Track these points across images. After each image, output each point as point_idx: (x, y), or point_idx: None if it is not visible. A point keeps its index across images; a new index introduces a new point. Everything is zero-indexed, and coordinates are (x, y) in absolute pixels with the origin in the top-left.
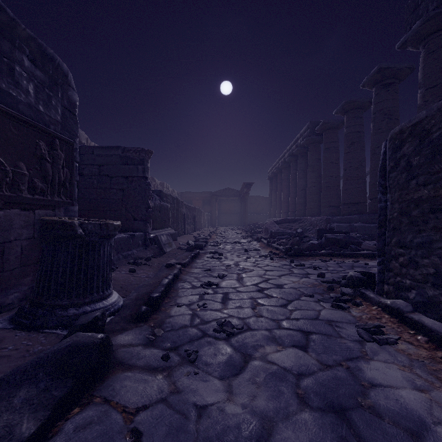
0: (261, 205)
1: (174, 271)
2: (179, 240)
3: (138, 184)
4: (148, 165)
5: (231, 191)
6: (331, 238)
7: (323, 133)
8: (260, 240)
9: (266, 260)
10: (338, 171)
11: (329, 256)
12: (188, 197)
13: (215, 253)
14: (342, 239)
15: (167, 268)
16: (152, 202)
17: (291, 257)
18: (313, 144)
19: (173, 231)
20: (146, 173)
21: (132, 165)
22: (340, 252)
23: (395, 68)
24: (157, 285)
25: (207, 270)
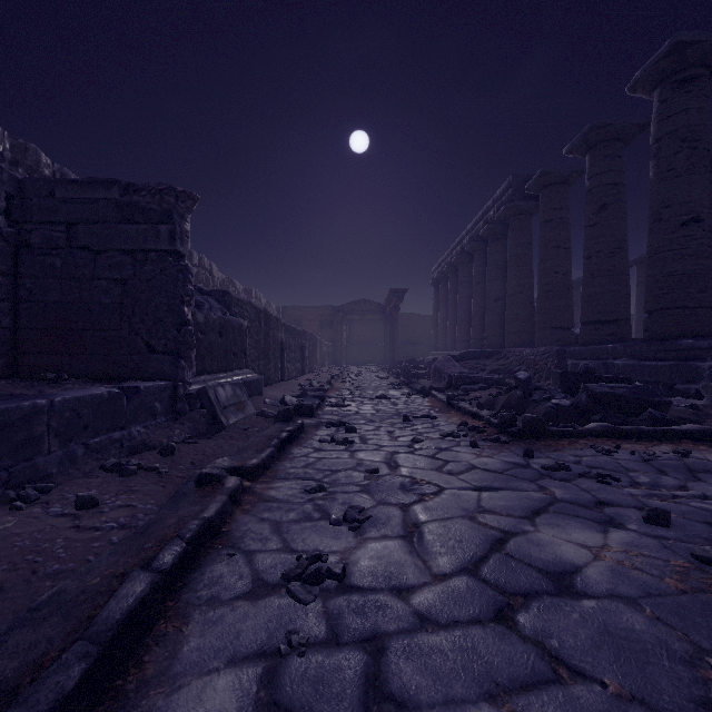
0: (418, 329)
1: (209, 508)
2: (268, 394)
3: (159, 269)
4: (185, 226)
5: (369, 305)
6: (601, 393)
7: (540, 193)
8: (429, 393)
9: (462, 447)
10: (568, 263)
11: (607, 437)
12: (294, 315)
13: (340, 426)
14: (626, 397)
15: (198, 488)
16: (200, 312)
17: (518, 441)
18: (519, 217)
19: (252, 376)
20: (177, 242)
21: (144, 224)
22: (634, 427)
23: (707, 42)
24: (93, 614)
25: (314, 489)
